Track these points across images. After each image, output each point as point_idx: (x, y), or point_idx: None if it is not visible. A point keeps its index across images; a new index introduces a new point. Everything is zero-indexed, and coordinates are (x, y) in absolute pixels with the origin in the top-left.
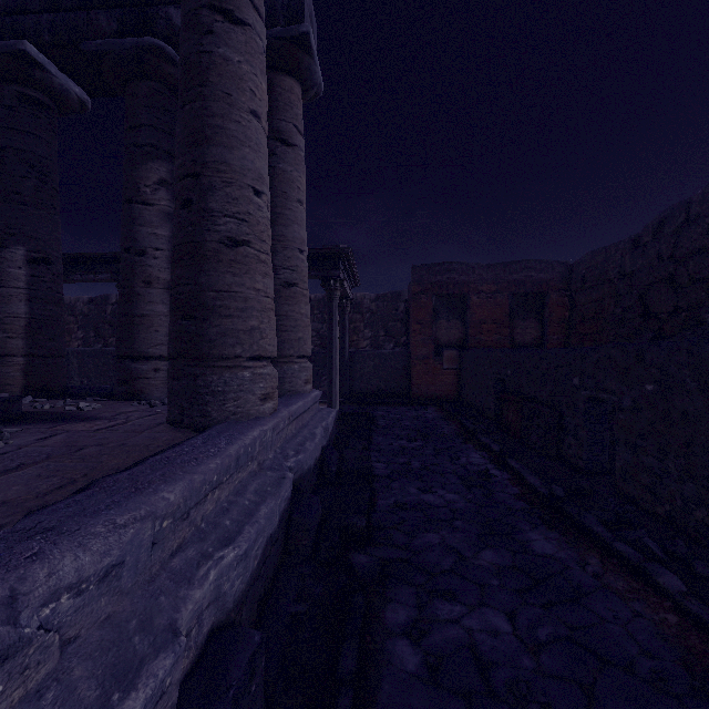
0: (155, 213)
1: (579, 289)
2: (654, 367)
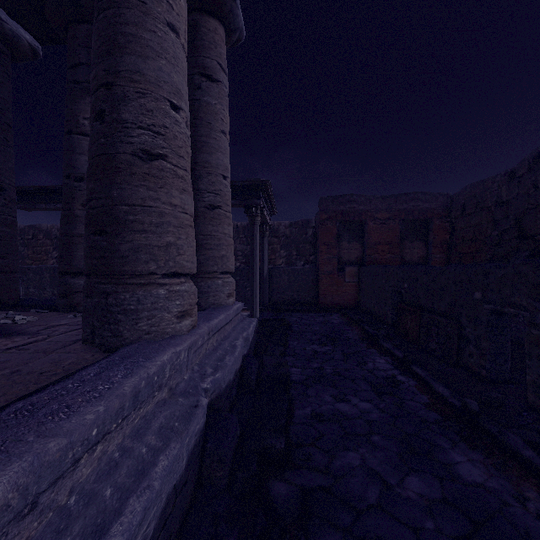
0: None
1: (459, 216)
2: None
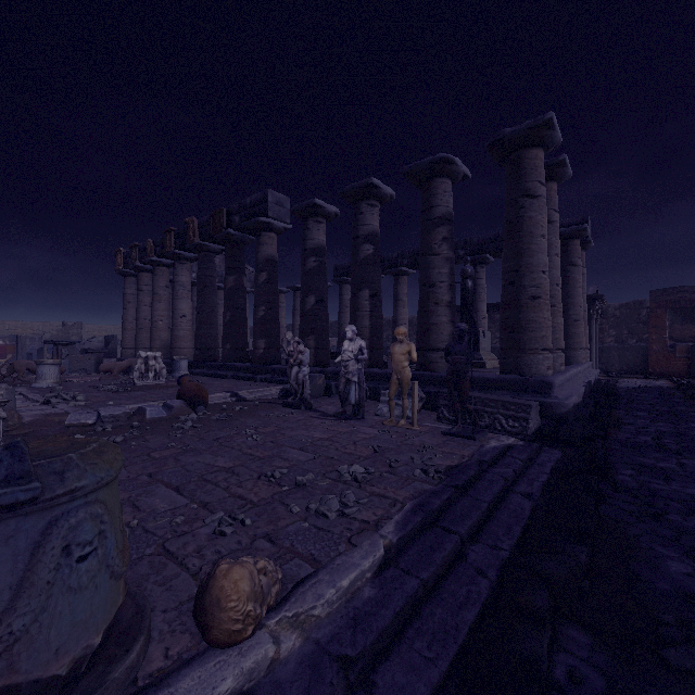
0: None
1: None
2: None
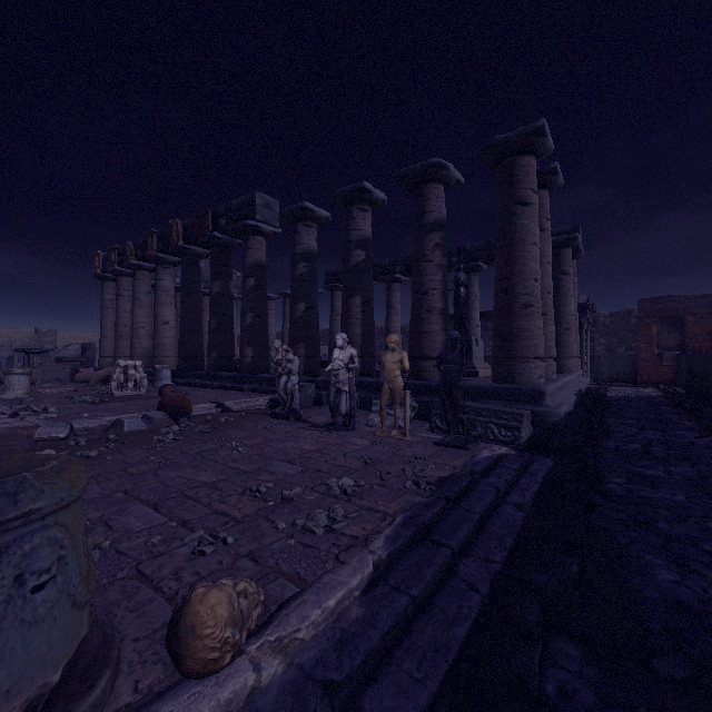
0: None
1: None
2: None
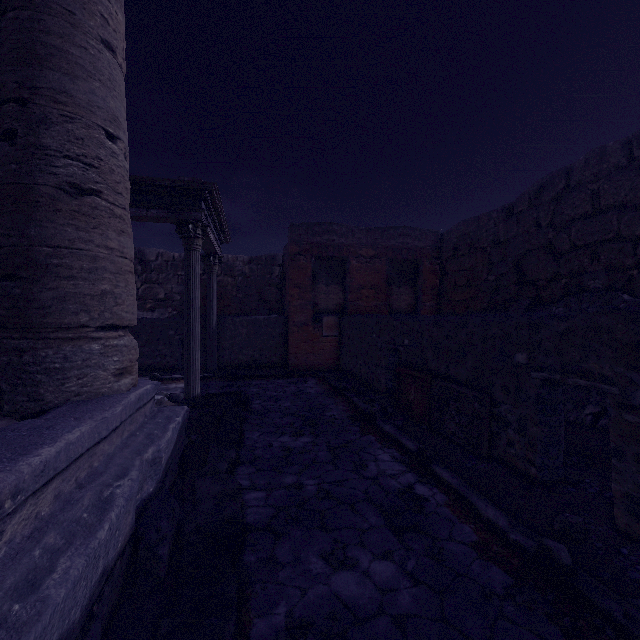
0: None
1: (451, 258)
2: None
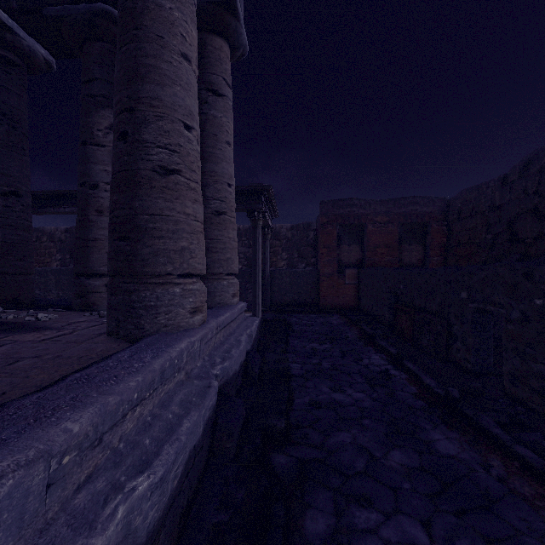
0: (106, 153)
1: (456, 220)
2: (543, 283)
